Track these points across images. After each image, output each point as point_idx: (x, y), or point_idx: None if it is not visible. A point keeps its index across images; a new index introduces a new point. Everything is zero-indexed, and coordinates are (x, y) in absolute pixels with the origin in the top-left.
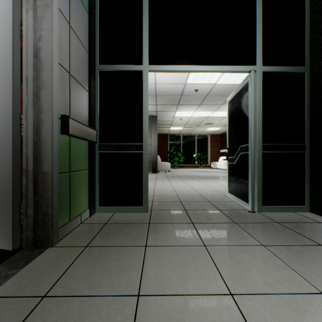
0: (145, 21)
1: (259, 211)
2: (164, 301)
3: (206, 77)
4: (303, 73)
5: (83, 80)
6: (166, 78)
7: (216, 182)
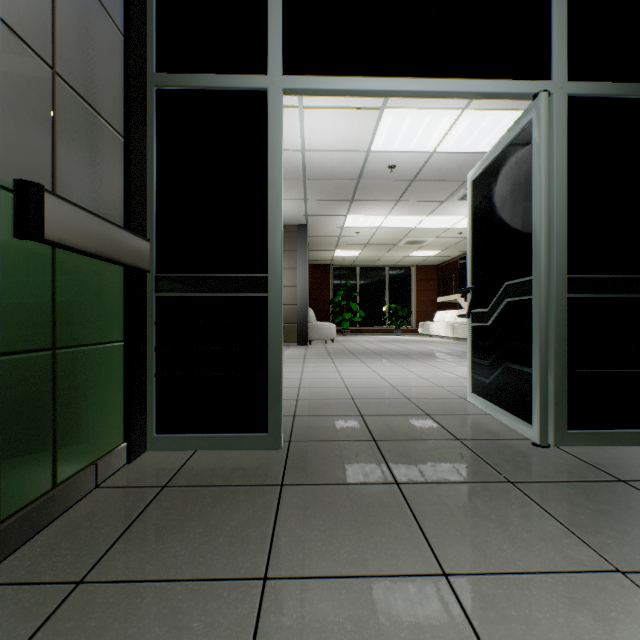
0: None
1: (559, 443)
2: None
3: (414, 136)
4: None
5: (105, 102)
6: (327, 137)
7: (434, 365)
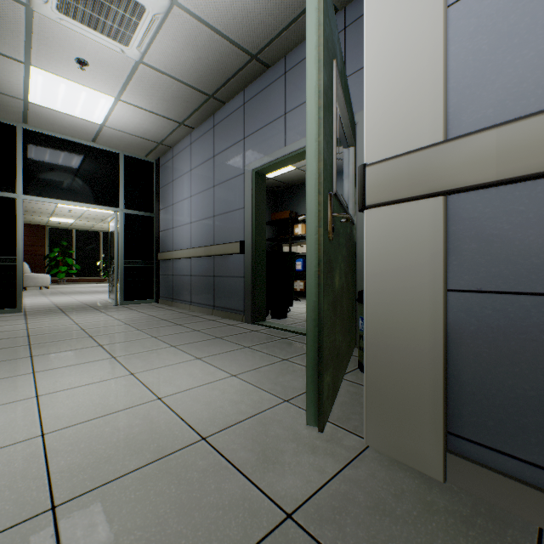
0: (19, 159)
1: (122, 304)
2: (40, 322)
3: None
4: (153, 217)
5: None
6: None
7: None
